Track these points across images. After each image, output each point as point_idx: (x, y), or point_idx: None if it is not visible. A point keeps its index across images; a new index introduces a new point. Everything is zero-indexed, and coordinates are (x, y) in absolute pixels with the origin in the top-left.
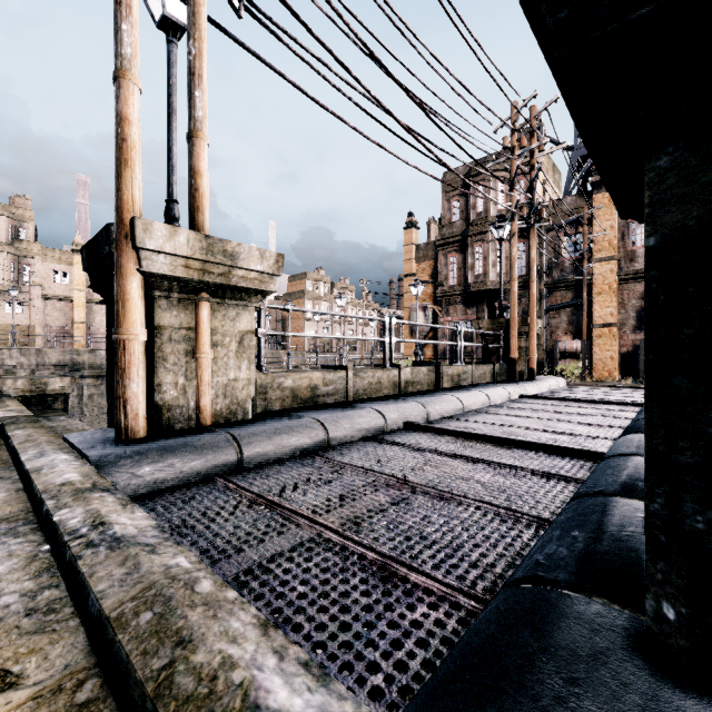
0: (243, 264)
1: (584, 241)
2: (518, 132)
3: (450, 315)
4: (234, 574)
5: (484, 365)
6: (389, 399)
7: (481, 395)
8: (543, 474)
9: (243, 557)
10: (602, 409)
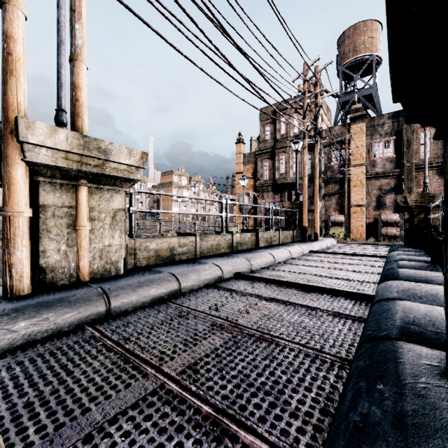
0: (114, 158)
1: (346, 154)
2: (308, 82)
3: (264, 198)
4: (72, 444)
5: (287, 231)
6: (225, 256)
7: (285, 251)
8: (335, 314)
9: (87, 419)
10: (362, 260)
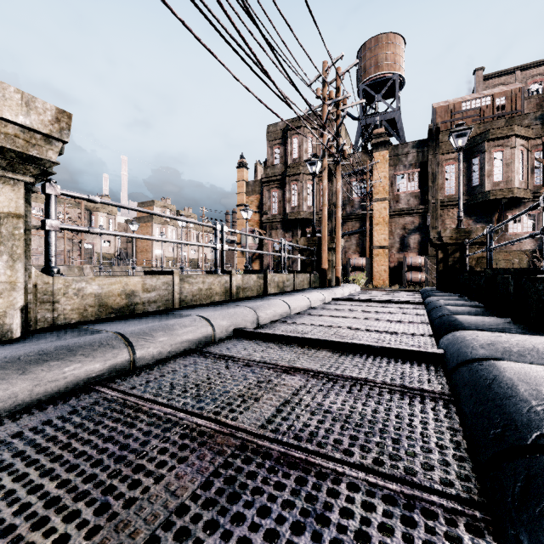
0: None
1: (367, 186)
2: (329, 85)
3: (272, 237)
4: None
5: (303, 274)
6: (220, 305)
7: (304, 299)
8: (401, 390)
9: None
10: (398, 308)
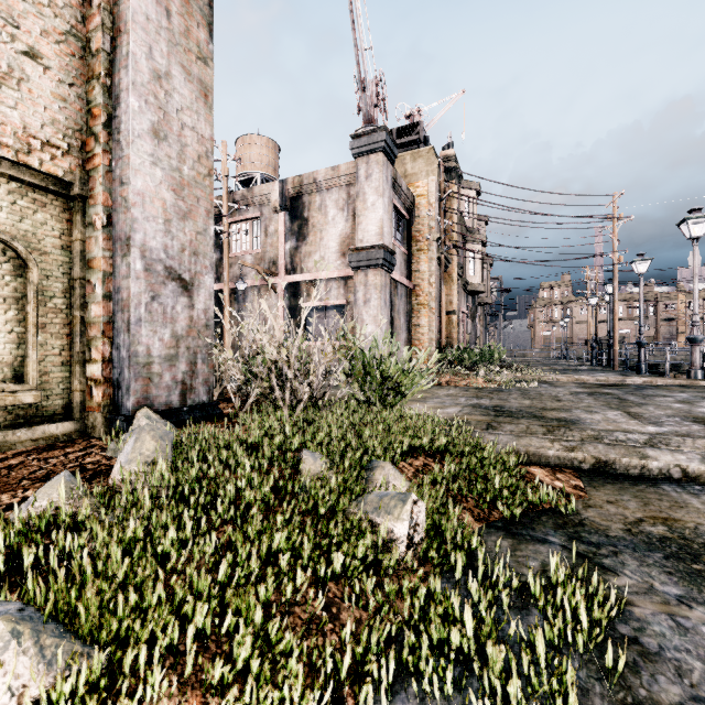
0: None
1: None
2: None
3: None
4: None
5: None
6: None
7: None
8: None
9: None
10: None
